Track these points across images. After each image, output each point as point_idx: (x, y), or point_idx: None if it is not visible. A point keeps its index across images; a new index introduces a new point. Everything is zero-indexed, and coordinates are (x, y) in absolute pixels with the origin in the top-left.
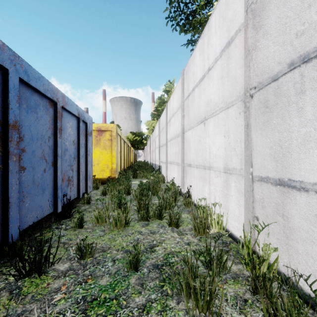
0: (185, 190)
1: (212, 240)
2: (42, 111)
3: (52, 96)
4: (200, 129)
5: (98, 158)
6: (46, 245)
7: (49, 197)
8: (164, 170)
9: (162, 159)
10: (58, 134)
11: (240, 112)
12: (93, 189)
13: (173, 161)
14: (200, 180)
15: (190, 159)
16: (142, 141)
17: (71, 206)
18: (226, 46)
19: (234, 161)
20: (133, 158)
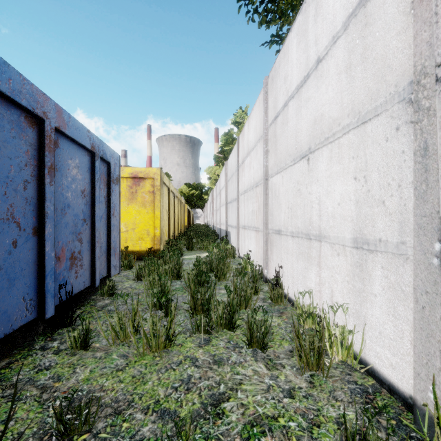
0: (271, 273)
1: (336, 385)
2: (8, 130)
3: (32, 105)
4: (300, 170)
5: (134, 220)
6: (7, 393)
7: (26, 293)
8: (234, 238)
9: (230, 222)
10: (46, 178)
11: (400, 125)
12: (124, 269)
13: (249, 224)
14: (300, 258)
15: (279, 222)
16: (202, 196)
17: (81, 300)
18: (360, 3)
19: (381, 226)
20: (189, 220)
